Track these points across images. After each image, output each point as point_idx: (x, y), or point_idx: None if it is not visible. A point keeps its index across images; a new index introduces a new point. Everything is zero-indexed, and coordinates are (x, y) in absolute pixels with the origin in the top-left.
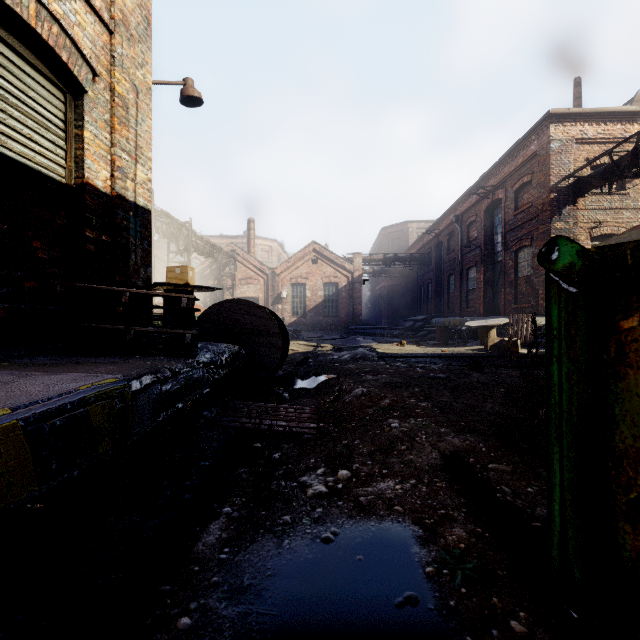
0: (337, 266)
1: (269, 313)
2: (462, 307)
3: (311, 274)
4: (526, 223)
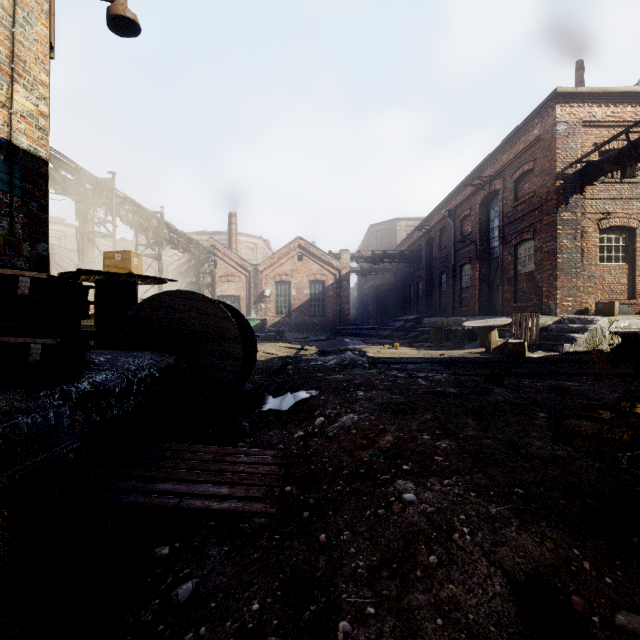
0: (324, 263)
1: (225, 310)
2: (455, 306)
3: (296, 271)
4: (527, 215)
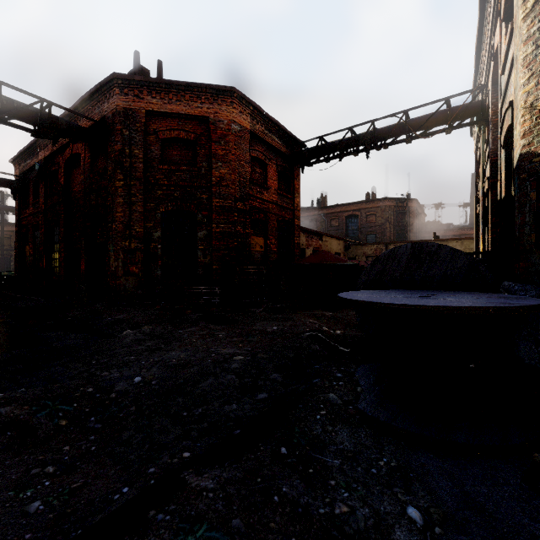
0: None
1: None
2: None
3: None
4: None
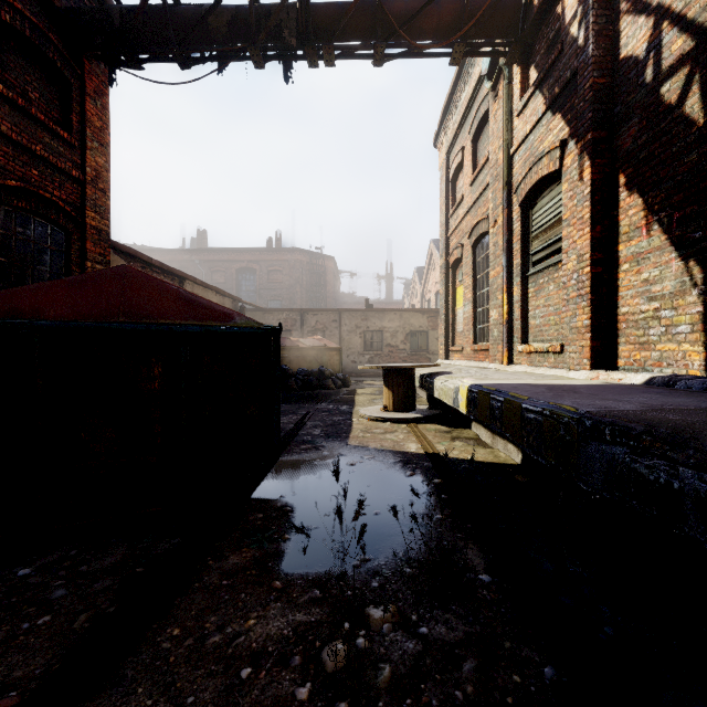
0: None
1: None
2: None
3: None
4: None
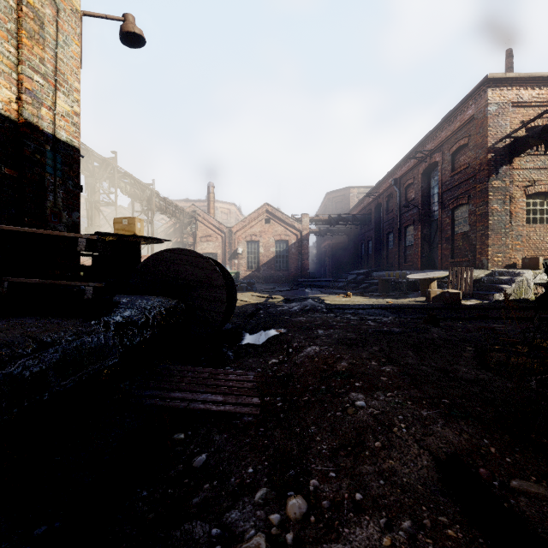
0: (287, 225)
1: (213, 264)
2: (400, 262)
3: (264, 232)
4: (463, 183)
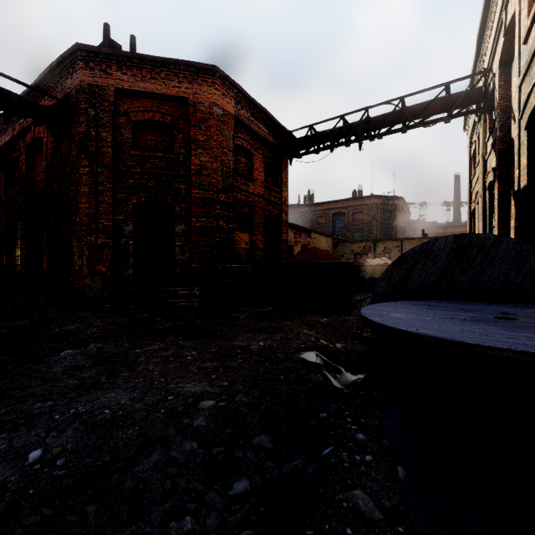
0: None
1: None
2: None
3: None
4: None
